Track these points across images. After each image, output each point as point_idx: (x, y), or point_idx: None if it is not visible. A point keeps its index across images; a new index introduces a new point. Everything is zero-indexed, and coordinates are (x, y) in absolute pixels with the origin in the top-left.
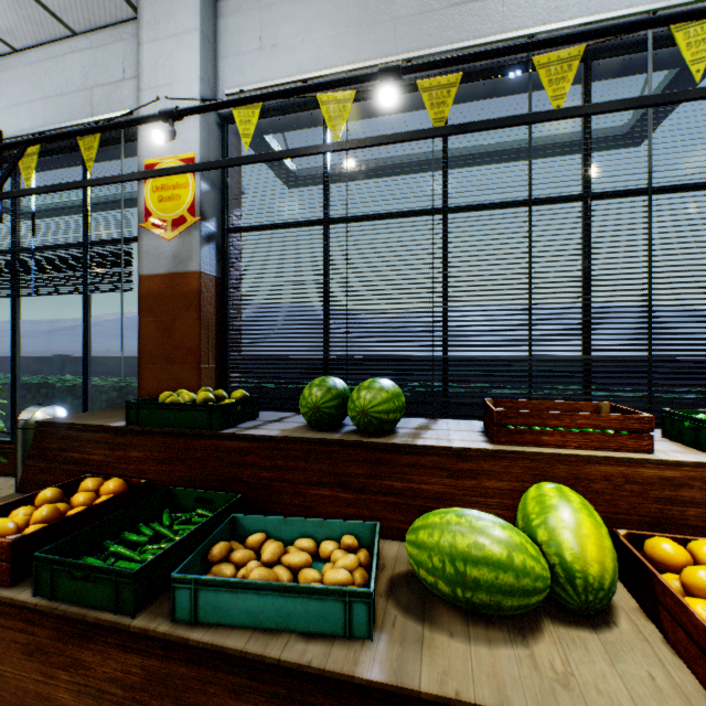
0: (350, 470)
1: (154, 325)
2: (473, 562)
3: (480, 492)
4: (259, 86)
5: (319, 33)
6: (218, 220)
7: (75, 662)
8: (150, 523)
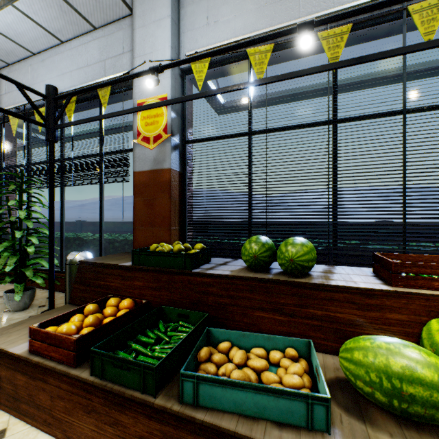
0: (282, 300)
1: (142, 203)
2: (408, 381)
3: (384, 321)
4: (207, 48)
5: (246, 10)
6: (180, 135)
7: (116, 421)
8: (151, 329)
